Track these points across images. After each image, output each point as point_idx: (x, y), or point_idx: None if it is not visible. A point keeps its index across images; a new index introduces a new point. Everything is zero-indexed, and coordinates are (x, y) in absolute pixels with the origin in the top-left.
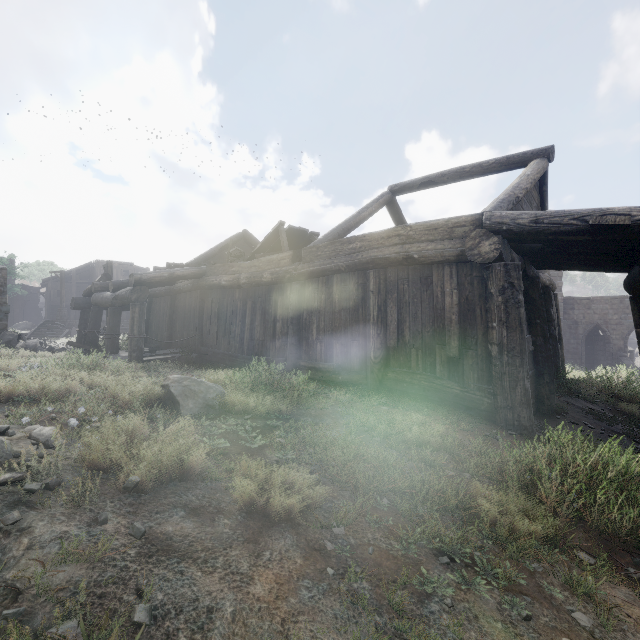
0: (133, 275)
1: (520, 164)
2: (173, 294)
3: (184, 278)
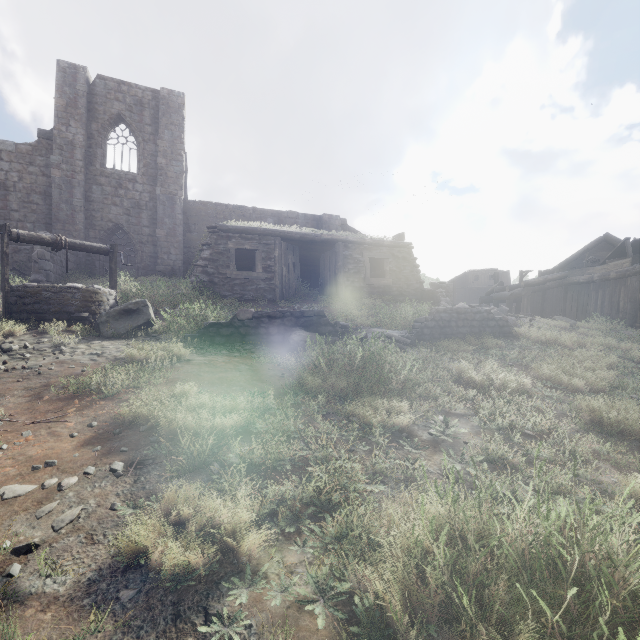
0: (523, 282)
1: None
2: (543, 290)
3: (553, 280)
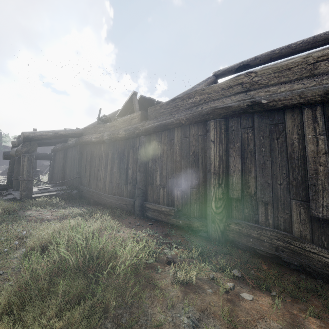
0: (22, 133)
1: (326, 41)
2: (65, 149)
3: (67, 136)
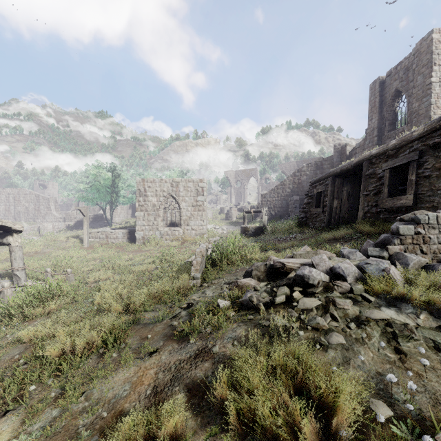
0: None
1: None
2: None
3: None
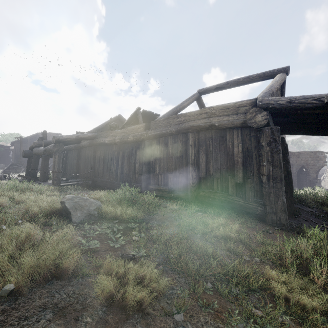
0: (54, 137)
1: (270, 76)
2: (79, 148)
3: (84, 139)
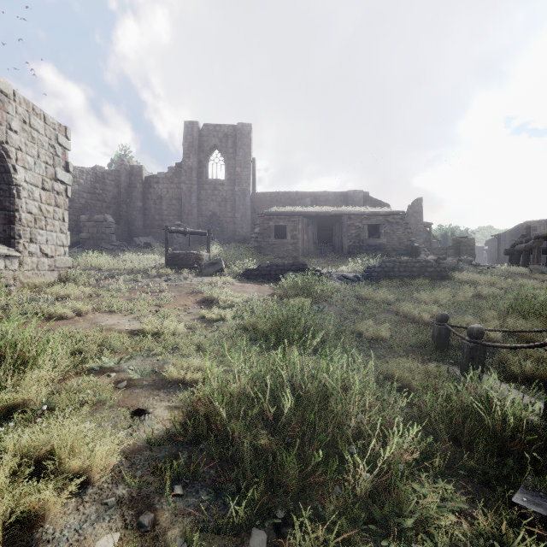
0: (533, 234)
1: None
2: None
3: None
